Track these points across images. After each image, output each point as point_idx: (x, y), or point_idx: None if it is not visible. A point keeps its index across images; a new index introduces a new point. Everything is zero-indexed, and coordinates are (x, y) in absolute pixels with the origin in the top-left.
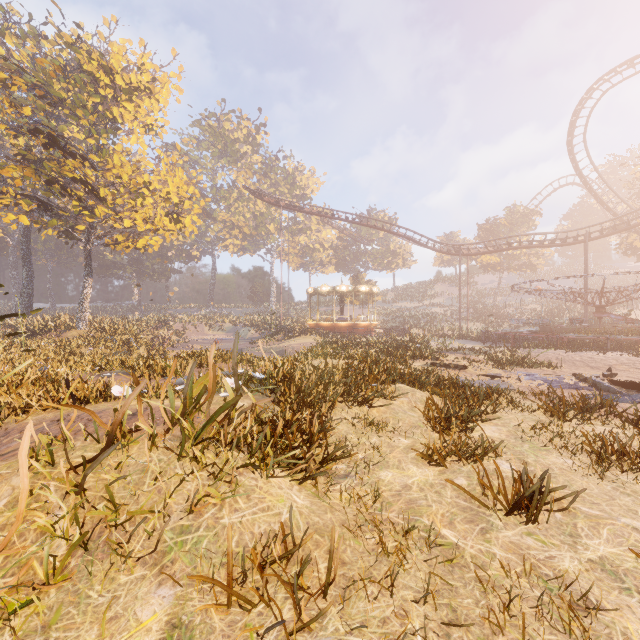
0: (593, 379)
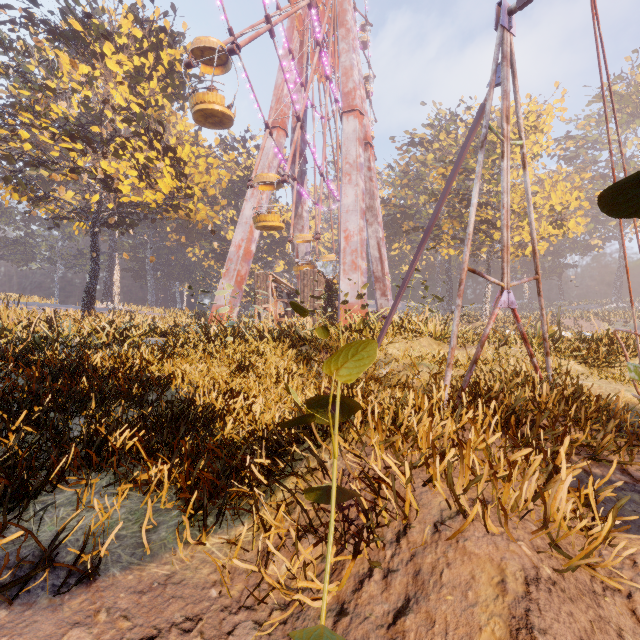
0: None
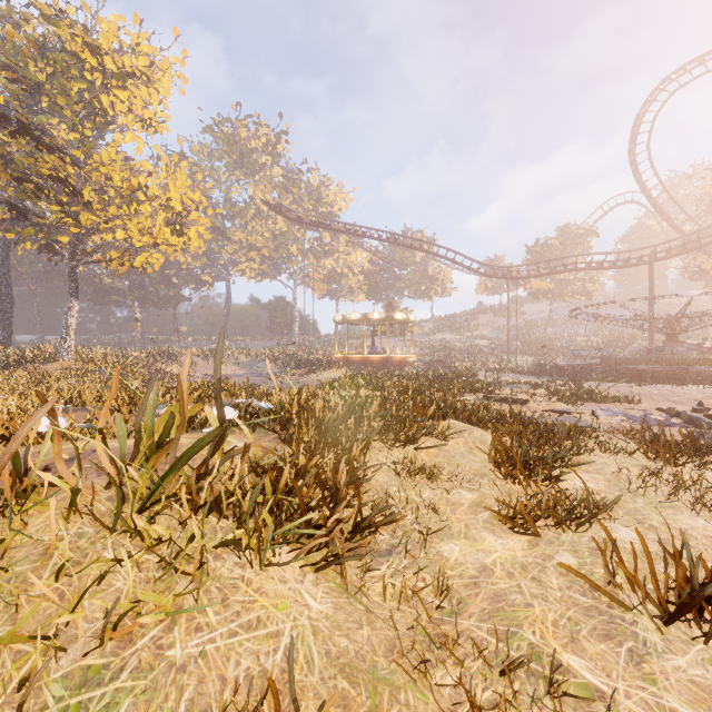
0: (688, 414)
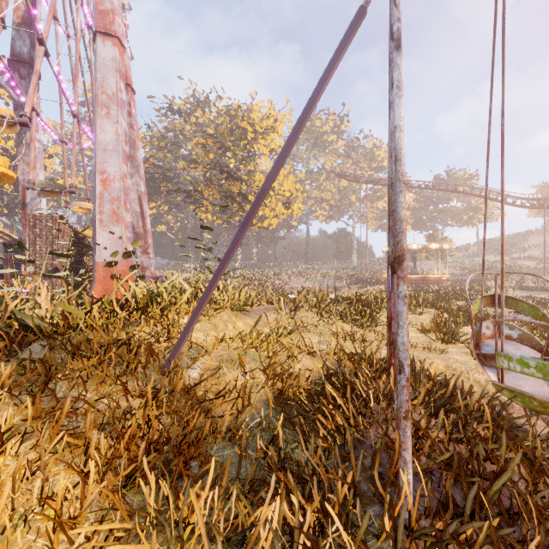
0: None
